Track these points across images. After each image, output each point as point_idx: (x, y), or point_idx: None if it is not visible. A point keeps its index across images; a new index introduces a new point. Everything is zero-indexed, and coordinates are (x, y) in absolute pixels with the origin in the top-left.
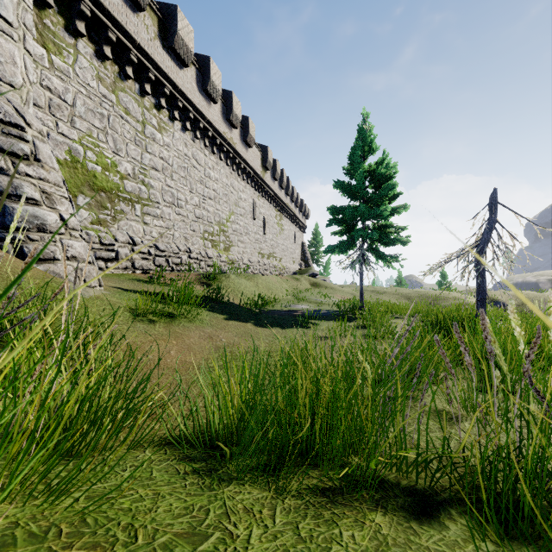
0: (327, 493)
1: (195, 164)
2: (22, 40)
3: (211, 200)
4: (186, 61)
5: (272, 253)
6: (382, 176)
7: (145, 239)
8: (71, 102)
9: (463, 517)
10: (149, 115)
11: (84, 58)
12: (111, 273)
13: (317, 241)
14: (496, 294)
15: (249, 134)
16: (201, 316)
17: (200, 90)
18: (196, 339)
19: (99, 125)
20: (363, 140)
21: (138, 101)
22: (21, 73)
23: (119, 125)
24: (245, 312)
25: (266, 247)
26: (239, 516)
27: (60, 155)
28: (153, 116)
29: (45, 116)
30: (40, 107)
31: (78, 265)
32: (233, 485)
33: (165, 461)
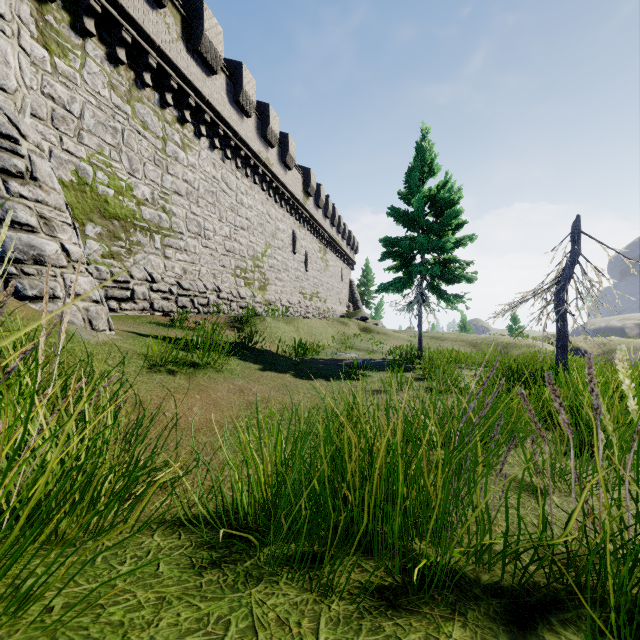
0: (386, 594)
1: (225, 188)
2: (17, 36)
3: (244, 231)
4: (215, 67)
5: (316, 292)
6: (444, 202)
7: (166, 275)
8: (78, 113)
9: (567, 628)
10: (171, 130)
11: (94, 61)
12: (126, 316)
13: (368, 279)
14: (576, 341)
15: (289, 153)
16: (231, 365)
17: (231, 102)
18: (224, 393)
19: (112, 141)
20: (422, 159)
21: (158, 113)
22: (14, 75)
23: (135, 141)
24: (283, 361)
25: (308, 286)
26: (270, 631)
27: (65, 176)
28: (175, 132)
29: (47, 129)
30: (41, 119)
31: (84, 304)
32: (263, 583)
33: (177, 550)
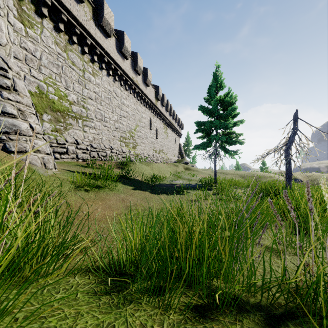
0: (199, 309)
1: (115, 96)
2: (6, 16)
3: (125, 118)
4: (109, 34)
5: (161, 150)
6: (228, 103)
7: (84, 141)
8: (39, 57)
9: None
10: (87, 66)
11: (47, 30)
12: (63, 161)
13: (188, 143)
14: (295, 174)
15: (147, 78)
16: (117, 187)
17: (118, 52)
18: (114, 201)
19: (56, 71)
20: (216, 81)
21: (80, 57)
22: (5, 36)
23: (68, 72)
24: (145, 185)
25: (157, 146)
26: None
27: (32, 89)
28: (89, 67)
29: (23, 65)
30: (20, 60)
31: (41, 155)
32: (133, 303)
33: (87, 285)
